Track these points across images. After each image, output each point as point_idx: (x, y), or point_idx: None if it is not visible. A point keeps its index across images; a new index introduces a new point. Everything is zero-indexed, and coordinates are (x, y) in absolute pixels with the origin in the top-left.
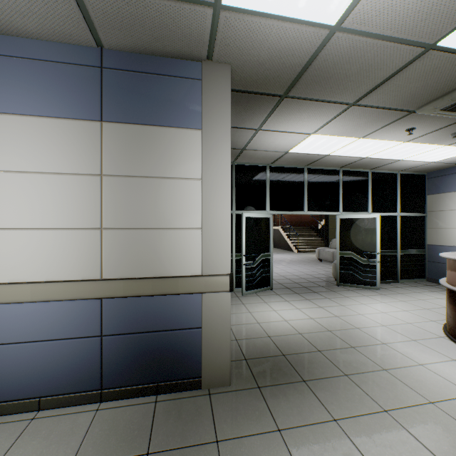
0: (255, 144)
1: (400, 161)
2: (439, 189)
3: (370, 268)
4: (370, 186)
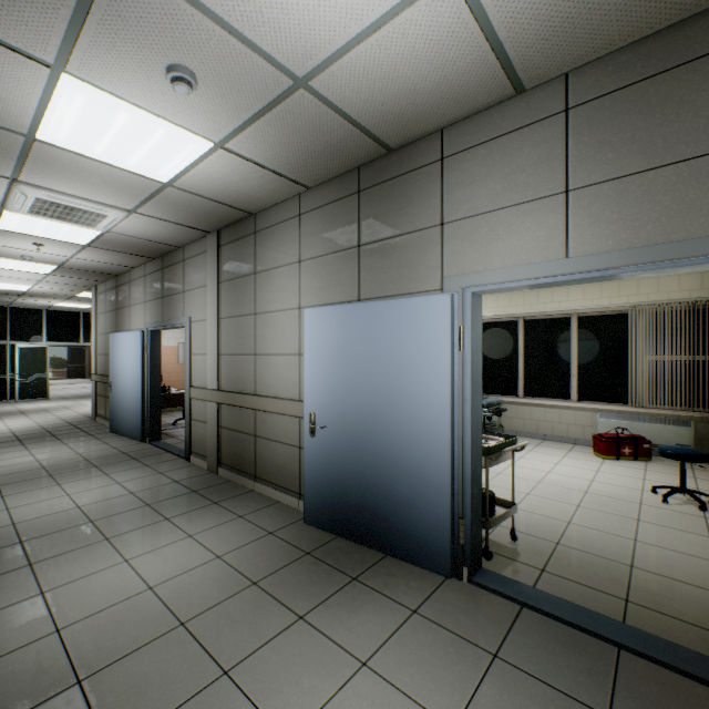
0: (22, 302)
1: None
2: None
3: None
4: None
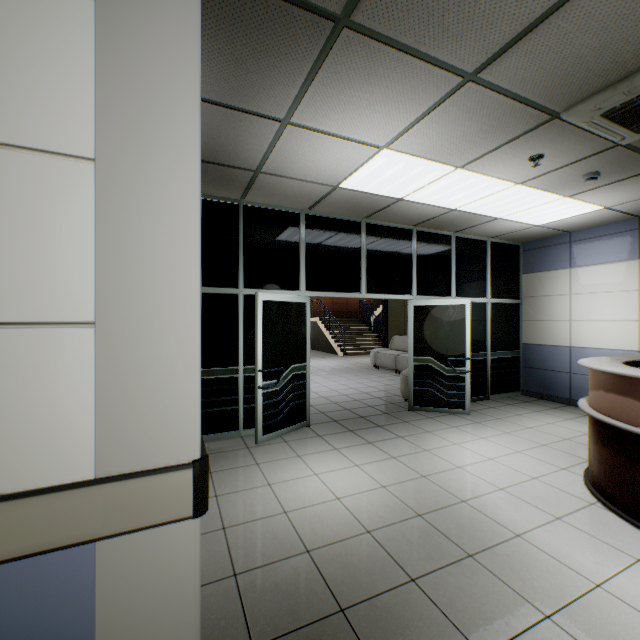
0: (280, 162)
1: (498, 220)
2: (537, 267)
3: (457, 382)
4: (453, 257)
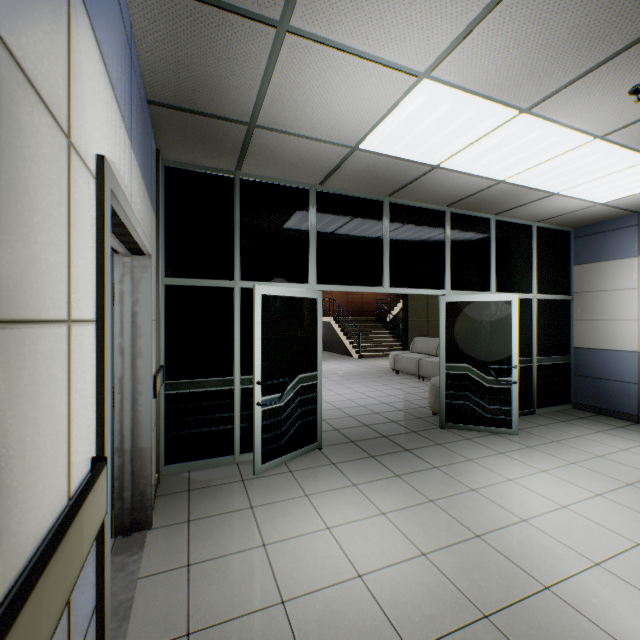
0: (280, 108)
1: (553, 197)
2: (594, 256)
3: (501, 395)
4: (493, 244)
